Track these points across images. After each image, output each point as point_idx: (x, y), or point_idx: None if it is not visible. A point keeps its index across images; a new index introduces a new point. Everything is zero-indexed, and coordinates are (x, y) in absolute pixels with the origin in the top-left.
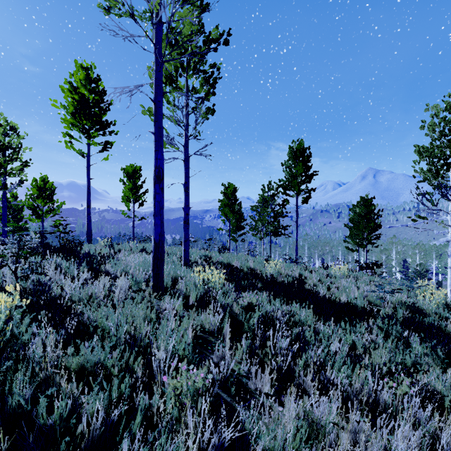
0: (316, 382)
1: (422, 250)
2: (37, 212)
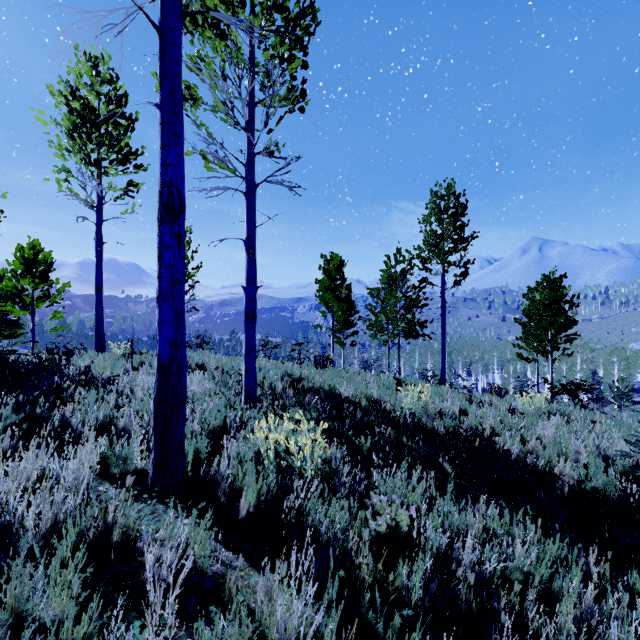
0: None
1: (623, 357)
2: (22, 299)
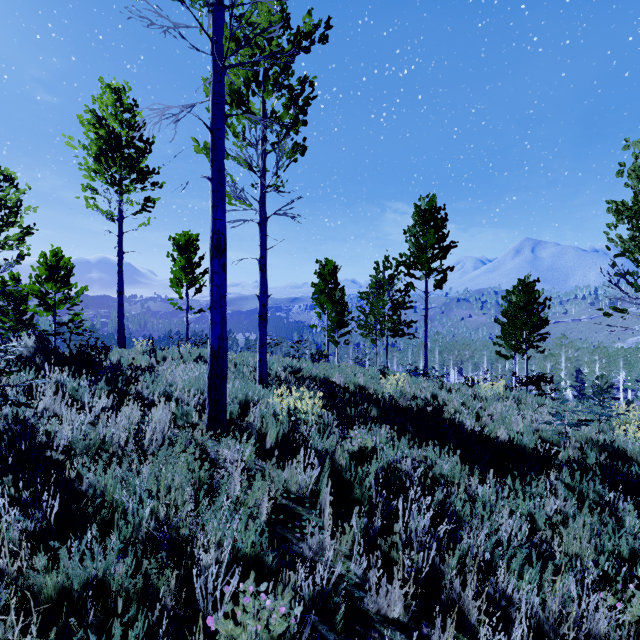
0: (484, 601)
1: (604, 356)
2: (46, 302)
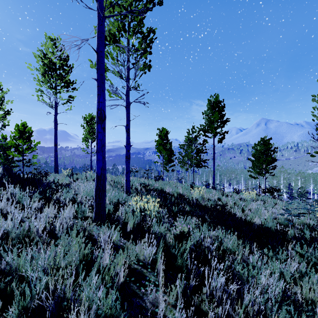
0: None
1: (303, 177)
2: (18, 149)
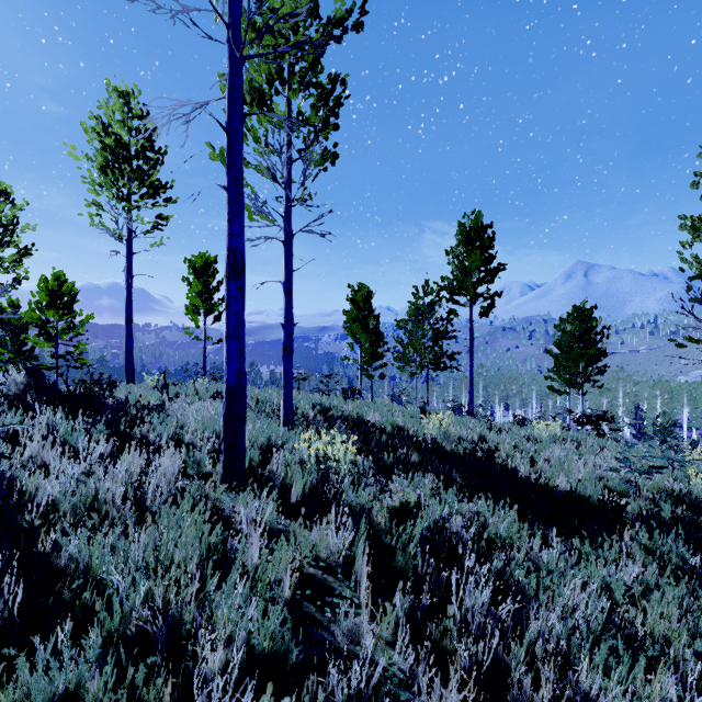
0: None
1: (666, 391)
2: (47, 331)
